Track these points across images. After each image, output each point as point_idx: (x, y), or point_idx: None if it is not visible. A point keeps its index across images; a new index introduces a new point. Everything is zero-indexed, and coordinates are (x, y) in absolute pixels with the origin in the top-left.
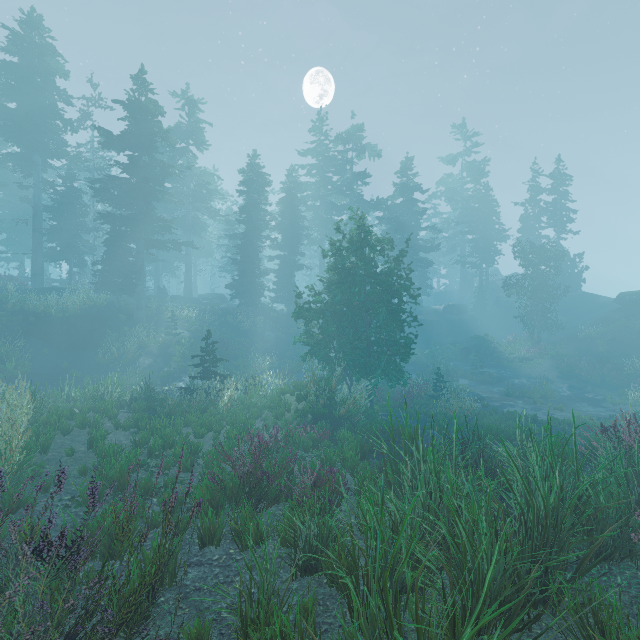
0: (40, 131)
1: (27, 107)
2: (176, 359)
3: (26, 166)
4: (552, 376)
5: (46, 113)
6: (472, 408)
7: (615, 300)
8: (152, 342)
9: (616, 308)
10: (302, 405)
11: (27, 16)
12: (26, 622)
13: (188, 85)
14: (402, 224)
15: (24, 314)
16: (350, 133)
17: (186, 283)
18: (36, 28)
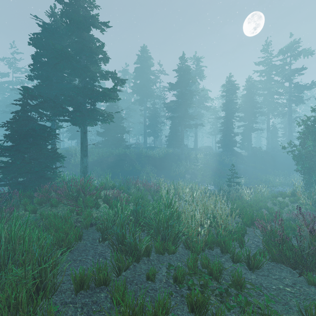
0: (146, 89)
1: (142, 81)
2: (199, 176)
3: (141, 103)
4: None
5: (148, 82)
6: None
7: None
8: (189, 168)
9: None
10: (294, 204)
11: (143, 48)
12: (312, 250)
13: (196, 52)
14: None
15: (148, 157)
16: (289, 47)
17: (195, 142)
18: (145, 51)
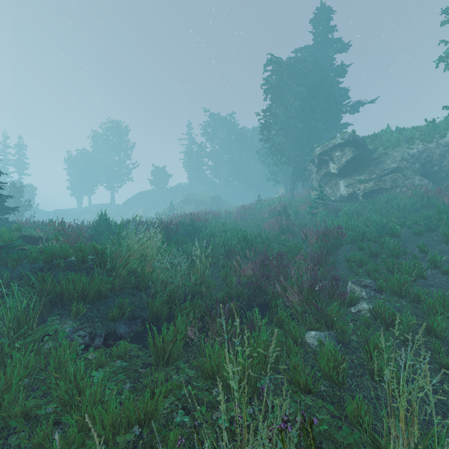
0: None
1: None
2: None
3: None
4: None
5: None
6: None
7: (54, 212)
8: None
9: (54, 215)
10: None
11: None
12: None
13: None
14: None
15: None
16: None
17: None
18: None
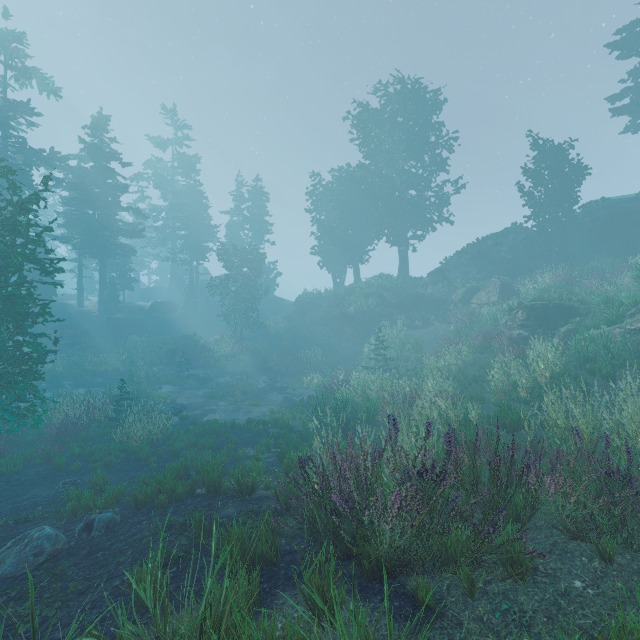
0: None
1: None
2: None
3: None
4: (252, 370)
5: None
6: (165, 428)
7: (294, 303)
8: None
9: (295, 309)
10: None
11: None
12: None
13: None
14: (92, 195)
15: None
16: None
17: None
18: None
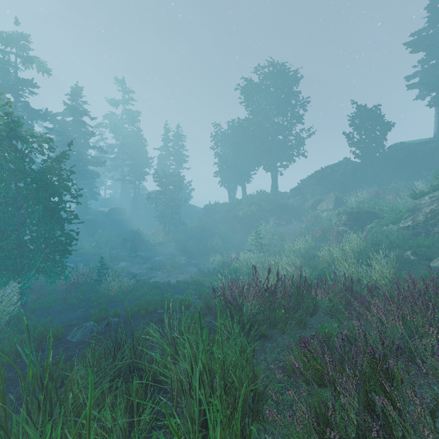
0: None
1: None
2: None
3: None
4: (176, 253)
5: None
6: (129, 285)
7: (203, 208)
8: None
9: (203, 213)
10: None
11: None
12: None
13: None
14: (72, 139)
15: None
16: (13, 37)
17: None
18: None
